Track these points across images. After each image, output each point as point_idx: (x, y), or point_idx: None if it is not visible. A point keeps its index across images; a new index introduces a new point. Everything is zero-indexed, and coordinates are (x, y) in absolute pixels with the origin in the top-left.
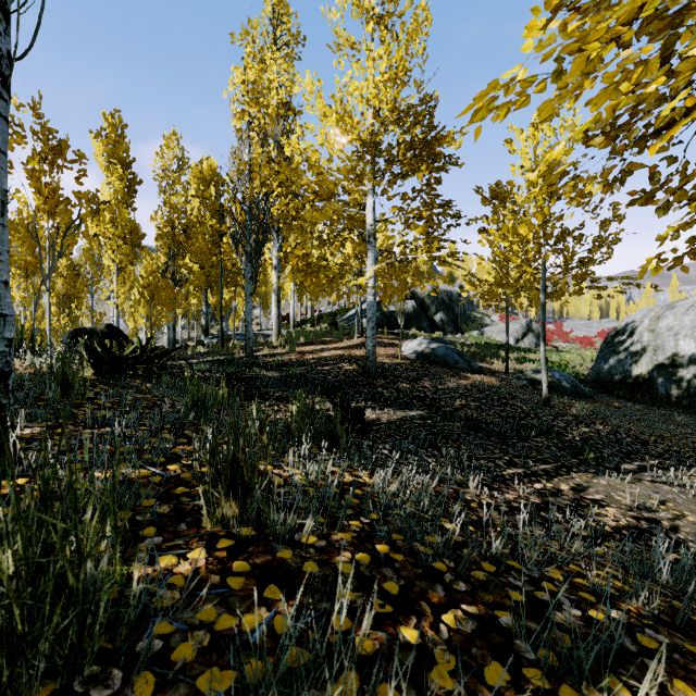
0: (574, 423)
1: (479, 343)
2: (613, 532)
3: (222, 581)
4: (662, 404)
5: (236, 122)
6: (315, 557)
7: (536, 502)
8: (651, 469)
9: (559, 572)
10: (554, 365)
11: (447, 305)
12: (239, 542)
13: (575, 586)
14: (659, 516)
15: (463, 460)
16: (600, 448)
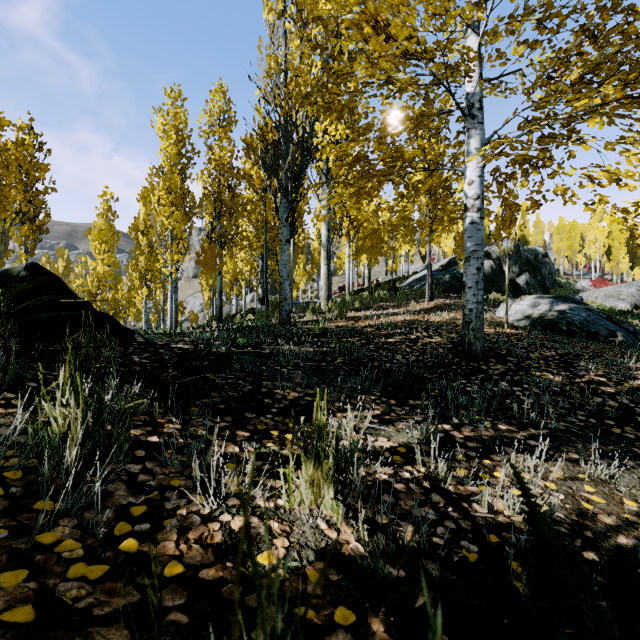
0: None
1: None
2: None
3: None
4: None
5: (267, 13)
6: None
7: None
8: None
9: None
10: None
11: (533, 265)
12: None
13: None
14: None
15: None
16: None
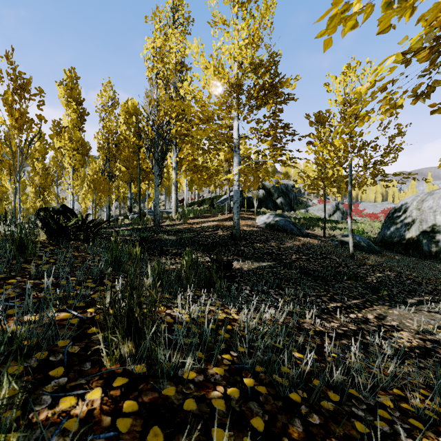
0: (371, 270)
1: (305, 217)
2: (409, 351)
3: (112, 423)
4: (426, 257)
5: (148, 73)
6: (194, 393)
7: (353, 329)
8: (427, 302)
9: (388, 398)
10: (354, 232)
11: (285, 192)
12: (132, 379)
13: (403, 412)
14: (438, 337)
15: (300, 297)
16: (391, 288)
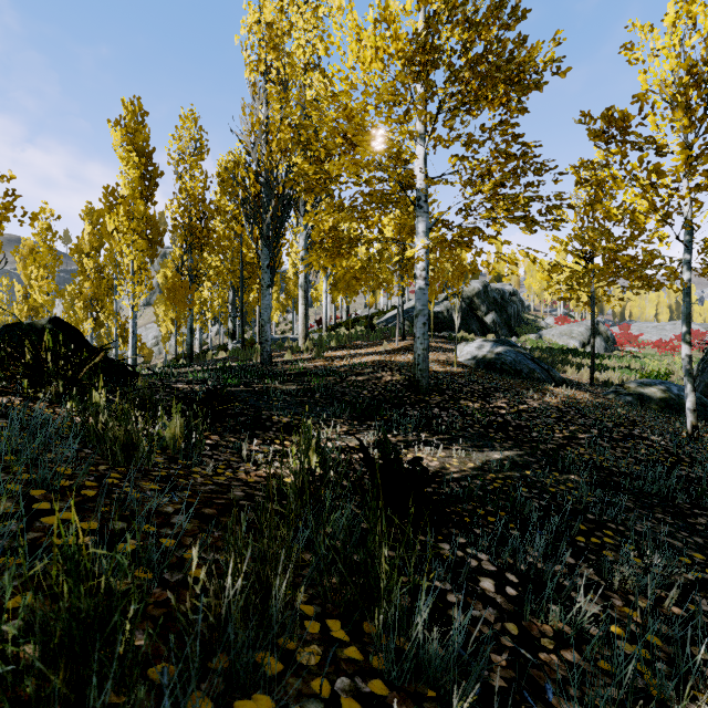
0: None
1: (539, 347)
2: None
3: None
4: None
5: (250, 73)
6: None
7: None
8: None
9: None
10: (650, 375)
11: (499, 304)
12: None
13: None
14: None
15: (666, 604)
16: None
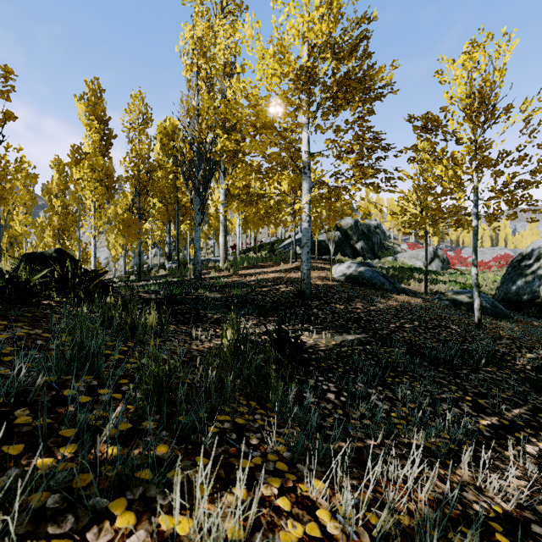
0: (515, 348)
1: (394, 266)
2: None
3: None
4: None
5: (186, 72)
6: None
7: None
8: None
9: None
10: (466, 286)
11: (366, 235)
12: None
13: None
14: None
15: (424, 406)
16: None
